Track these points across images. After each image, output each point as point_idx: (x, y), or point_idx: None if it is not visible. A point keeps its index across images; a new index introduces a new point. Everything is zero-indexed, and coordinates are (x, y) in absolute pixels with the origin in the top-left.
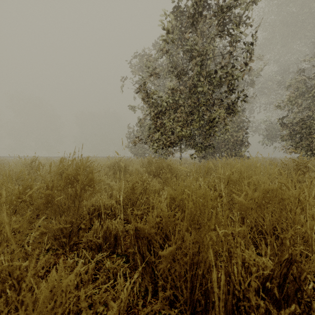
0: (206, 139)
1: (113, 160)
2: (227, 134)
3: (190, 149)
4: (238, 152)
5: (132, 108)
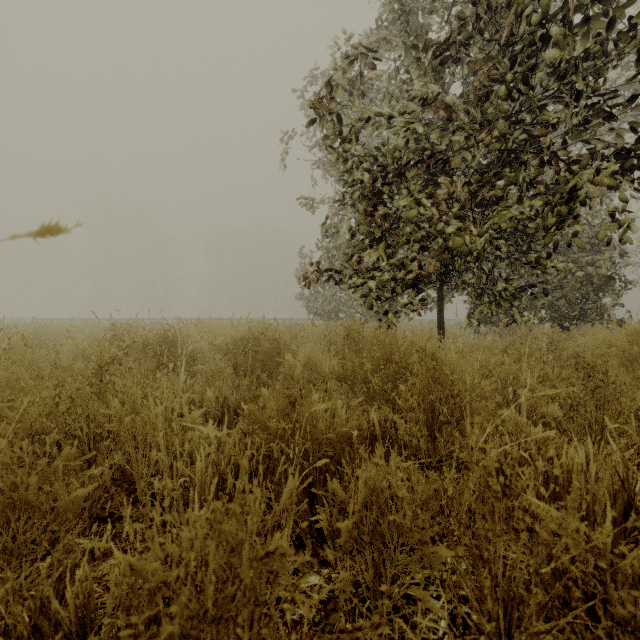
0: (542, 263)
1: (245, 332)
2: (562, 259)
3: (449, 300)
4: (593, 307)
5: (308, 202)
